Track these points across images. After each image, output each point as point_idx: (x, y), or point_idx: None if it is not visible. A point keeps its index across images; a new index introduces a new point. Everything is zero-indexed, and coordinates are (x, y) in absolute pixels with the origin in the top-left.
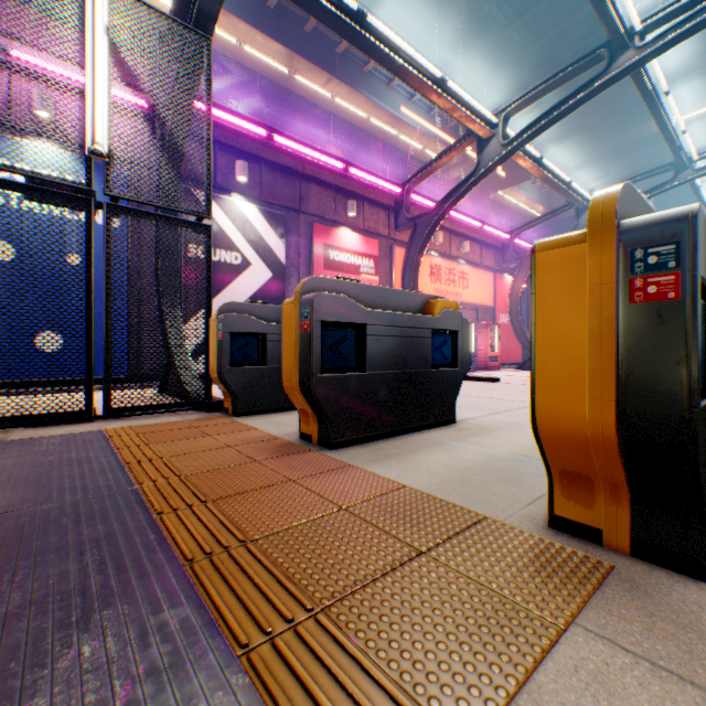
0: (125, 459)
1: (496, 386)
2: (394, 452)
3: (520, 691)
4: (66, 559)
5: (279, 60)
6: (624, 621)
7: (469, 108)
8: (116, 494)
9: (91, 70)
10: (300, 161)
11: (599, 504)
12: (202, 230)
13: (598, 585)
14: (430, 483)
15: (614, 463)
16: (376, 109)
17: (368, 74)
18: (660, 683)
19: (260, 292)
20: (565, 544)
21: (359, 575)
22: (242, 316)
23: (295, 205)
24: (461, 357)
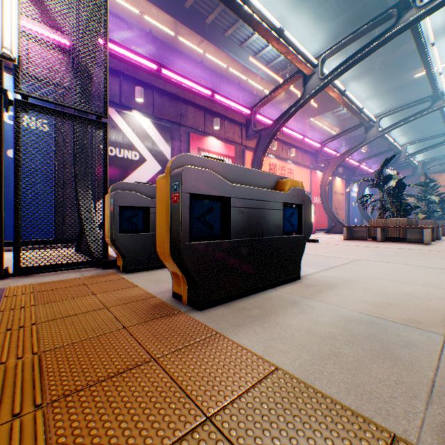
0: None
1: (318, 246)
2: (256, 314)
3: None
4: None
5: (168, 26)
6: None
7: (298, 53)
8: None
9: None
10: (181, 89)
11: None
12: (100, 126)
13: None
14: (302, 362)
15: None
16: (233, 62)
17: (228, 38)
18: None
19: (153, 180)
20: None
21: None
22: (129, 193)
23: (177, 120)
24: (305, 226)
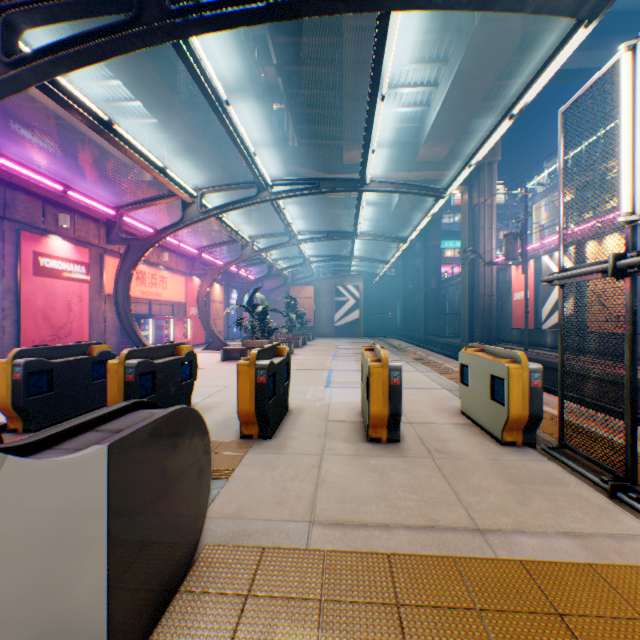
0: None
1: (199, 373)
2: None
3: (241, 462)
4: None
5: None
6: (256, 449)
7: (180, 183)
8: None
9: None
10: (15, 177)
11: (253, 428)
12: None
13: (252, 445)
14: None
15: (255, 417)
16: None
17: None
18: (260, 454)
19: None
20: (245, 440)
21: None
22: (38, 359)
23: None
24: (195, 373)
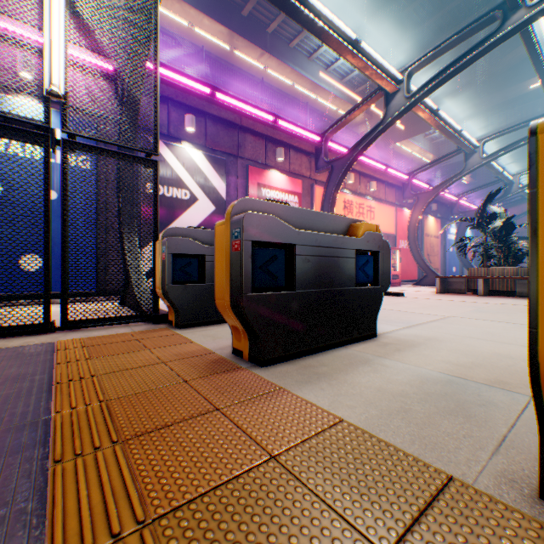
0: (57, 377)
1: (403, 300)
2: (324, 371)
3: None
4: None
5: (222, 38)
6: None
7: (378, 67)
8: (23, 427)
9: (48, 19)
10: (238, 114)
11: None
12: (150, 164)
13: None
14: (369, 416)
15: None
16: (299, 77)
17: (293, 49)
18: None
19: (205, 222)
20: None
21: None
22: (183, 239)
23: (233, 151)
24: (382, 276)
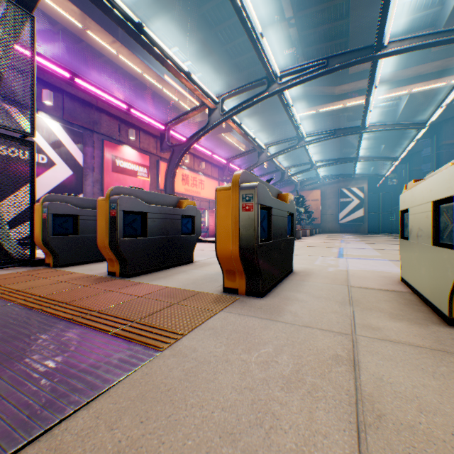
0: None
1: None
2: (162, 276)
3: (203, 323)
4: (0, 328)
5: (75, 16)
6: (236, 308)
7: (204, 91)
8: (2, 307)
9: None
10: (95, 98)
11: (237, 280)
12: (27, 144)
13: (232, 302)
14: (180, 285)
15: (240, 264)
16: (148, 69)
17: None
18: (239, 316)
19: (63, 184)
20: (227, 295)
21: (151, 312)
22: (62, 203)
23: (90, 126)
24: (197, 229)
